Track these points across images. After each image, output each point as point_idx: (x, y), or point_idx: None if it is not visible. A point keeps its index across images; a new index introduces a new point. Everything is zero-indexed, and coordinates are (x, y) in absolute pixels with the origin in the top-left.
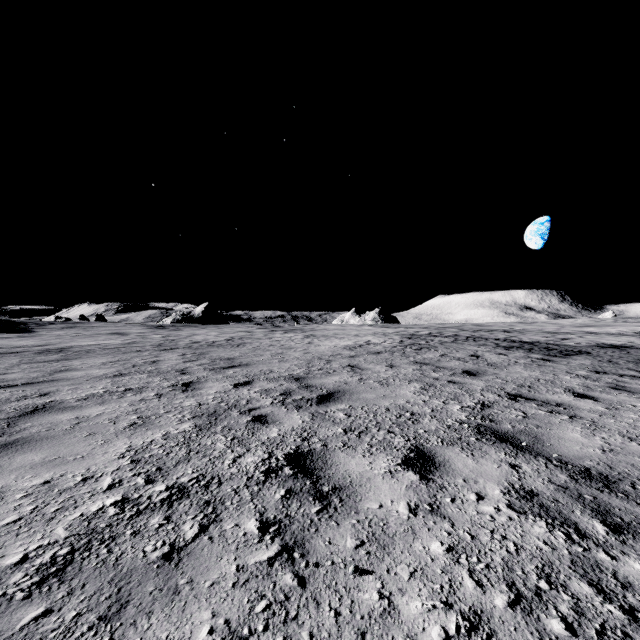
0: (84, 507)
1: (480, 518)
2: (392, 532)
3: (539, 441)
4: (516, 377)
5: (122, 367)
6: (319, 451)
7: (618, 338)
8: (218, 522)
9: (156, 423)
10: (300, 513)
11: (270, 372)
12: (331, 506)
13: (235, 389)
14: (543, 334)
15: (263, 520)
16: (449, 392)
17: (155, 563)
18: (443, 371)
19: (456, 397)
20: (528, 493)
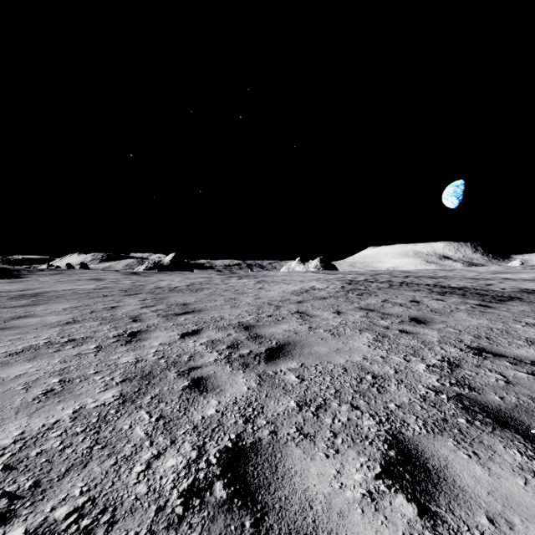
0: None
1: None
2: None
3: None
4: (467, 326)
5: (80, 313)
6: (266, 445)
7: None
8: None
9: (76, 390)
10: None
11: (220, 319)
12: None
13: (181, 340)
14: (466, 280)
15: None
16: (406, 345)
17: None
18: (390, 318)
19: (416, 352)
20: None
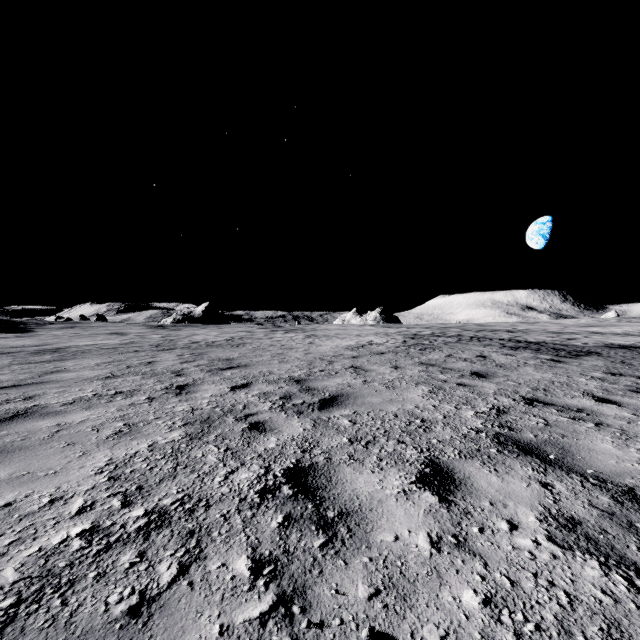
0: (44, 539)
1: (517, 555)
2: (413, 575)
3: (568, 453)
4: (528, 379)
5: (116, 368)
6: (322, 465)
7: (625, 338)
8: (201, 560)
9: (143, 431)
10: (300, 548)
11: (270, 374)
12: (337, 538)
13: (232, 392)
14: (548, 334)
15: (256, 557)
16: (460, 396)
17: (118, 621)
18: (451, 373)
19: (468, 401)
20: (569, 521)
